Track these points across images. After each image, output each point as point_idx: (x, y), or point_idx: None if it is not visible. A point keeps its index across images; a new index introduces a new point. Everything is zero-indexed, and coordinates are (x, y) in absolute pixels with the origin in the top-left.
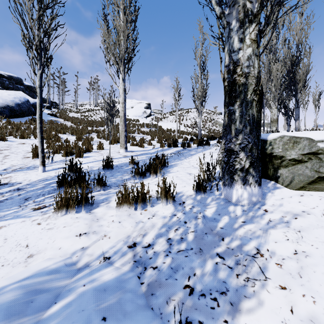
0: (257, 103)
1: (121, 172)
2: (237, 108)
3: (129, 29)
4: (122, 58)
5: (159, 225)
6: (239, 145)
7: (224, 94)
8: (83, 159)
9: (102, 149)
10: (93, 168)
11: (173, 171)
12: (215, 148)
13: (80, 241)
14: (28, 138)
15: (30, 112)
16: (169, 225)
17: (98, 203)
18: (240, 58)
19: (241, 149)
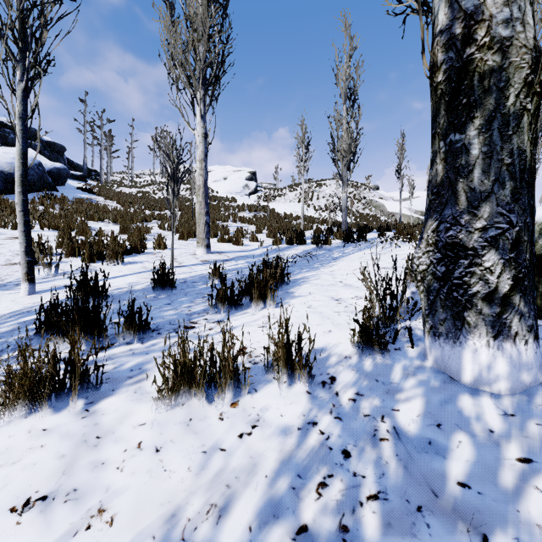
0: (532, 120)
1: (191, 295)
2: (476, 135)
3: (213, 17)
4: (200, 73)
5: (271, 464)
6: (483, 231)
7: (432, 107)
8: (121, 268)
9: (163, 248)
10: (135, 287)
11: (301, 294)
12: (381, 246)
13: (13, 540)
14: None
15: (43, 183)
16: (300, 462)
17: (118, 379)
18: (484, 3)
19: (487, 243)
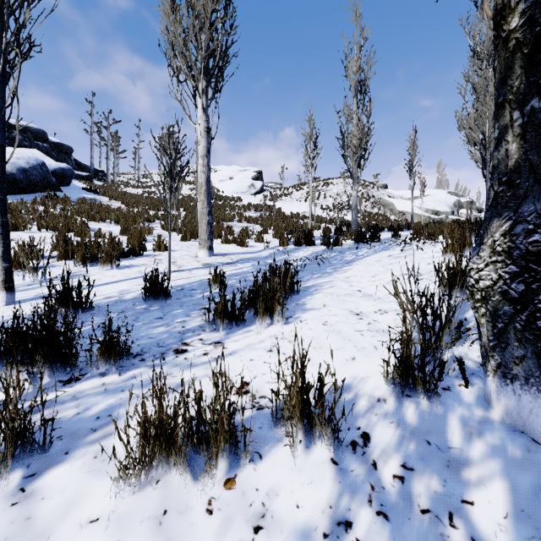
0: None
1: (187, 306)
2: None
3: (216, 0)
4: (202, 63)
5: None
6: None
7: (499, 66)
8: (115, 273)
9: (164, 250)
10: (125, 296)
11: (314, 307)
12: (399, 248)
13: None
14: (26, 229)
15: (46, 184)
16: None
17: (77, 433)
18: None
19: None
